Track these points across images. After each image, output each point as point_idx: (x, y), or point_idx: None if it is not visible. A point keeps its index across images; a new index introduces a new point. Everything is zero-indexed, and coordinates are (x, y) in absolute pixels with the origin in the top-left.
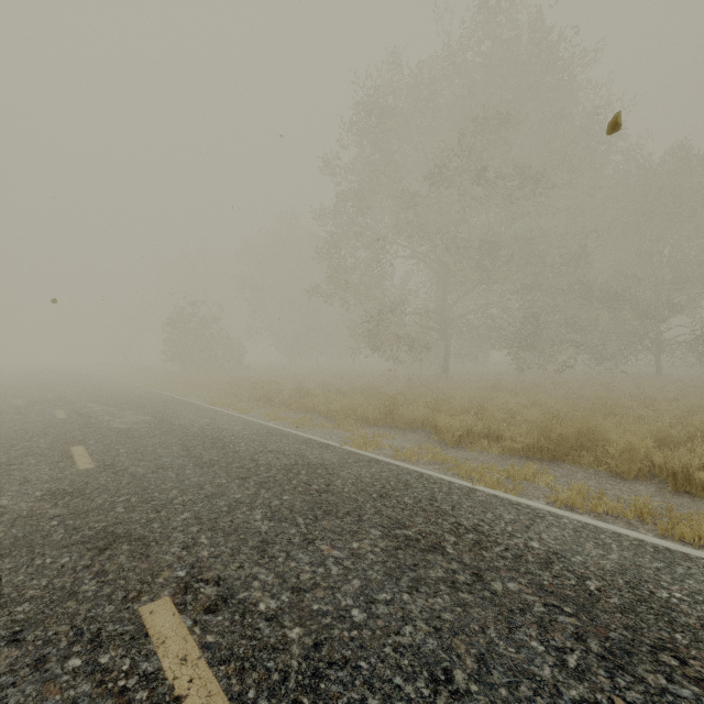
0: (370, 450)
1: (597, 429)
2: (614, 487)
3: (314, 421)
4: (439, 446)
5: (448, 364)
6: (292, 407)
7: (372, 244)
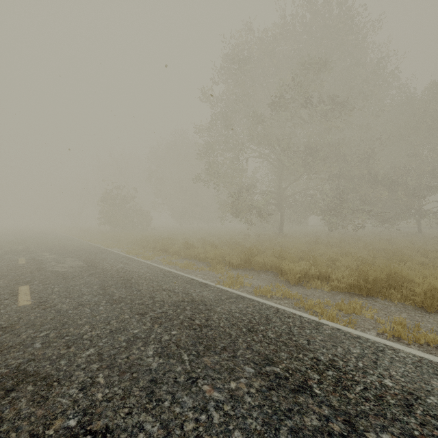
0: (236, 288)
1: (402, 273)
2: (423, 319)
3: (196, 265)
4: (284, 284)
5: (282, 226)
6: (181, 255)
7: (233, 148)
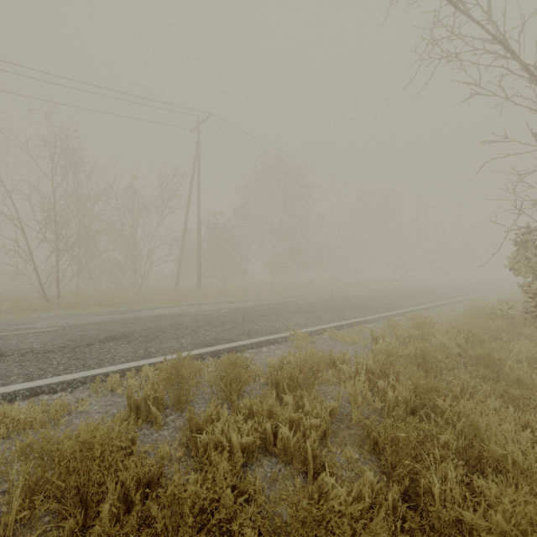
0: None
1: None
2: None
3: None
4: None
5: None
6: None
7: None
